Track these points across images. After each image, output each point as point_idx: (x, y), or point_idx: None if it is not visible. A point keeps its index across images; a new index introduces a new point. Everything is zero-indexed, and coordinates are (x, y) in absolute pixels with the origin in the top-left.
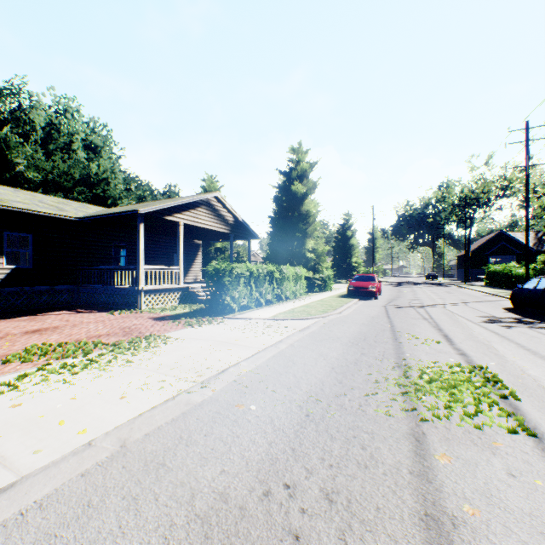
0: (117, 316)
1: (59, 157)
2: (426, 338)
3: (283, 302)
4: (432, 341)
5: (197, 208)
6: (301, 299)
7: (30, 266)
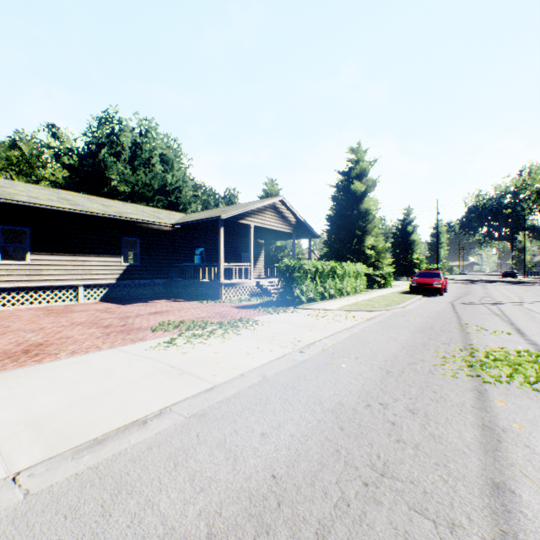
0: (206, 304)
1: (142, 171)
2: (495, 330)
3: (345, 297)
4: (501, 332)
5: (265, 211)
6: (362, 294)
7: (138, 263)
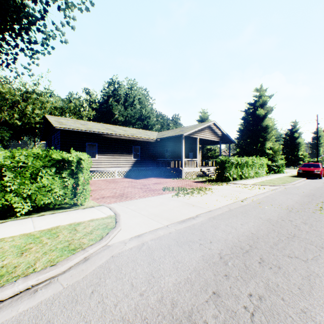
0: (177, 180)
1: (129, 108)
2: None
3: (254, 178)
4: None
5: (204, 130)
6: (264, 177)
7: (139, 159)
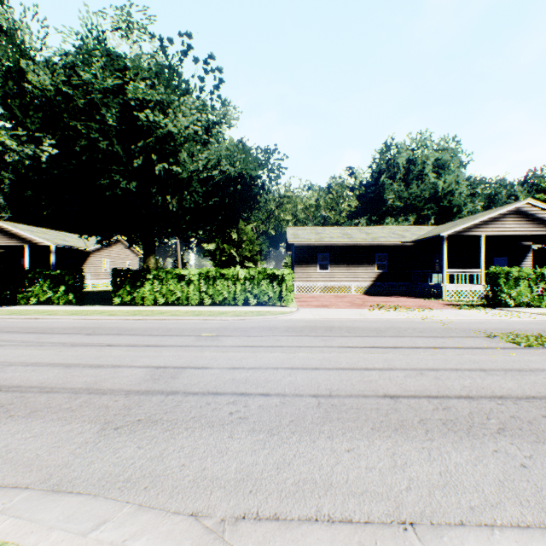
0: (425, 301)
1: (413, 184)
2: None
3: None
4: None
5: (502, 219)
6: None
7: (386, 271)
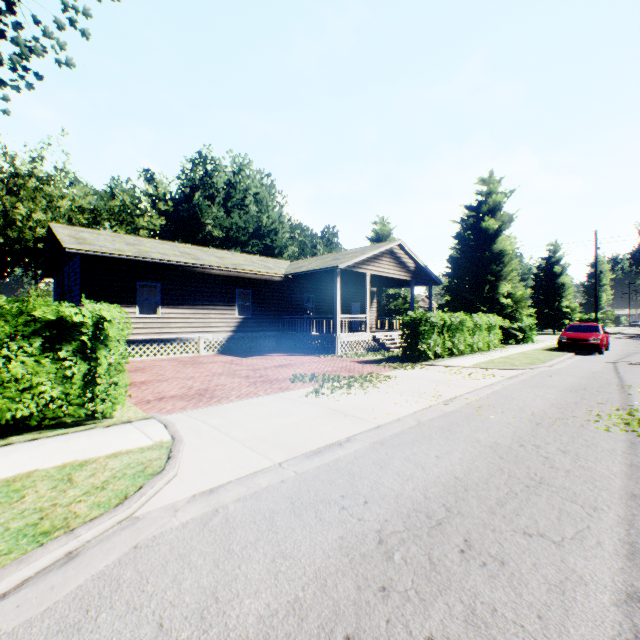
0: (324, 359)
1: (236, 213)
2: None
3: (476, 353)
4: None
5: (381, 257)
6: (496, 351)
7: (250, 316)
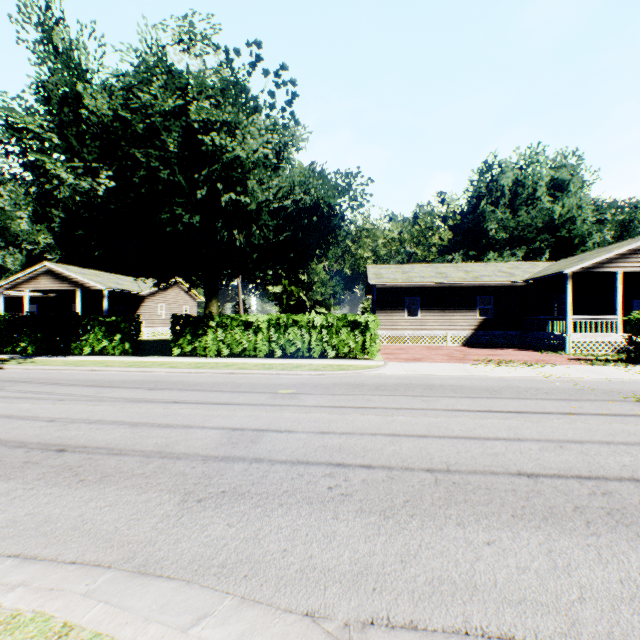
0: (542, 354)
1: (522, 211)
2: None
3: None
4: None
5: None
6: None
7: (490, 317)
